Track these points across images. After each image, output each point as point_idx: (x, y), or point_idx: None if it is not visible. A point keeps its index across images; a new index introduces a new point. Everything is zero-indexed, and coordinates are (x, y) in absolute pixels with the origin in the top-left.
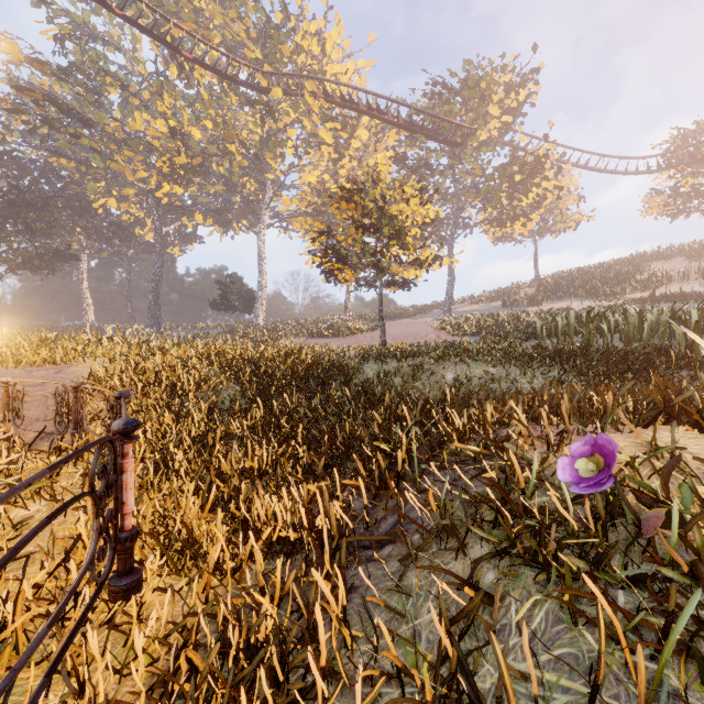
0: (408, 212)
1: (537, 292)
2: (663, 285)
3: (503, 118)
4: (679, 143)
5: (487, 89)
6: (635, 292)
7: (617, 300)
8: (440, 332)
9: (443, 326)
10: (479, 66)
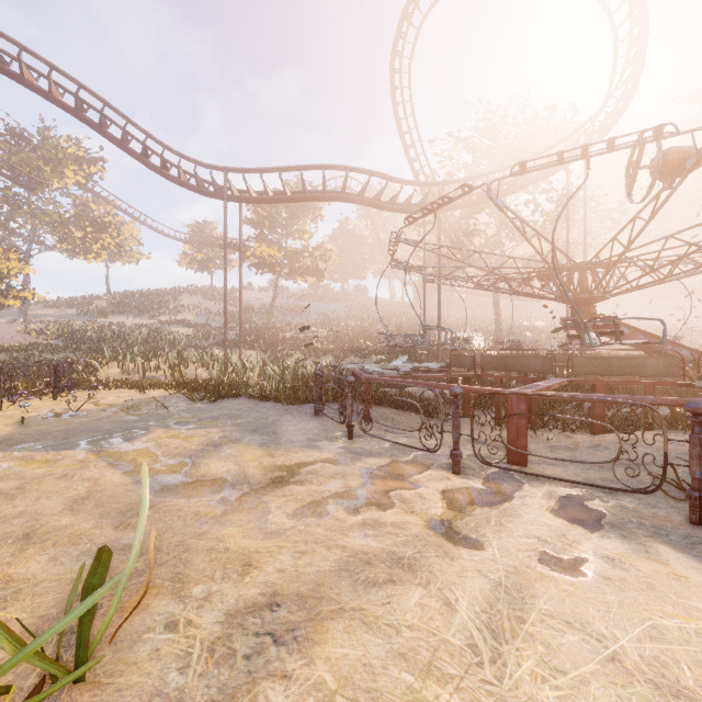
0: (10, 267)
1: (107, 306)
2: (182, 313)
3: (78, 177)
4: (196, 230)
5: (64, 160)
6: (166, 315)
7: (154, 320)
8: (26, 336)
9: (27, 331)
10: (56, 139)
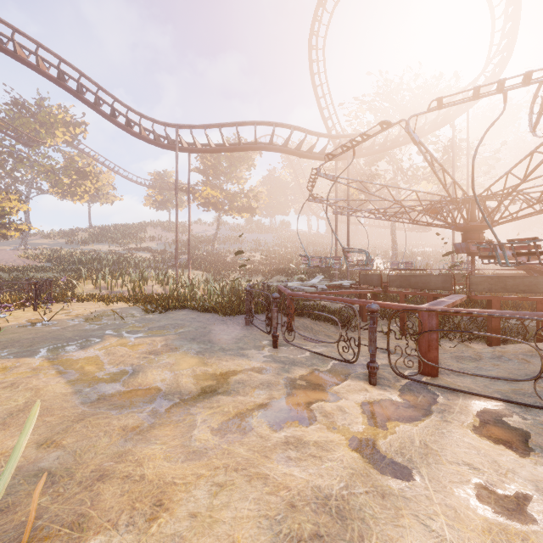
0: (12, 206)
1: (88, 237)
2: (146, 242)
3: (66, 137)
4: (157, 178)
5: (55, 123)
6: (134, 244)
7: (125, 247)
8: (25, 259)
9: (26, 256)
10: (49, 107)
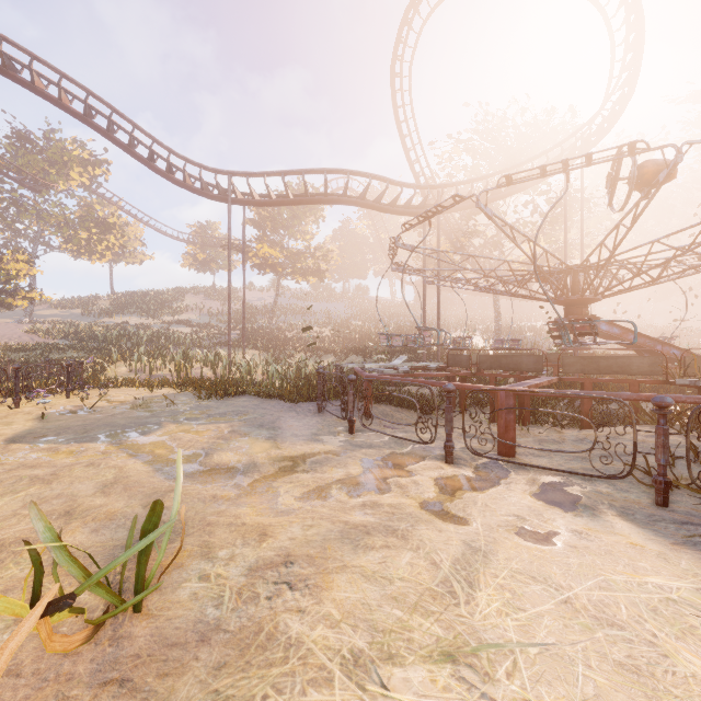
0: (19, 268)
1: (111, 307)
2: (185, 313)
3: (82, 179)
4: (199, 231)
5: (70, 162)
6: (169, 315)
7: (158, 320)
8: (32, 336)
9: (34, 331)
10: (62, 142)
